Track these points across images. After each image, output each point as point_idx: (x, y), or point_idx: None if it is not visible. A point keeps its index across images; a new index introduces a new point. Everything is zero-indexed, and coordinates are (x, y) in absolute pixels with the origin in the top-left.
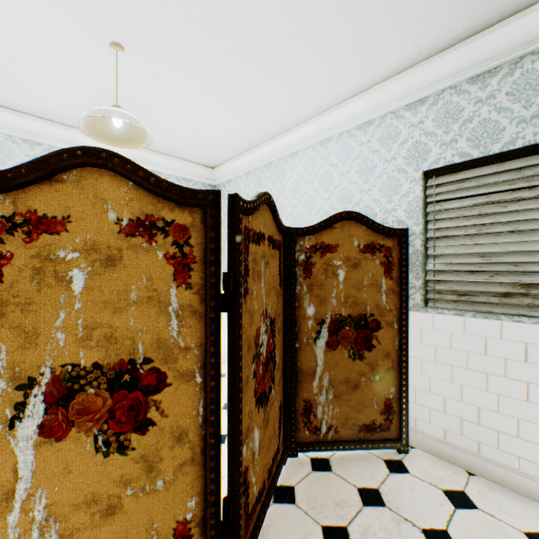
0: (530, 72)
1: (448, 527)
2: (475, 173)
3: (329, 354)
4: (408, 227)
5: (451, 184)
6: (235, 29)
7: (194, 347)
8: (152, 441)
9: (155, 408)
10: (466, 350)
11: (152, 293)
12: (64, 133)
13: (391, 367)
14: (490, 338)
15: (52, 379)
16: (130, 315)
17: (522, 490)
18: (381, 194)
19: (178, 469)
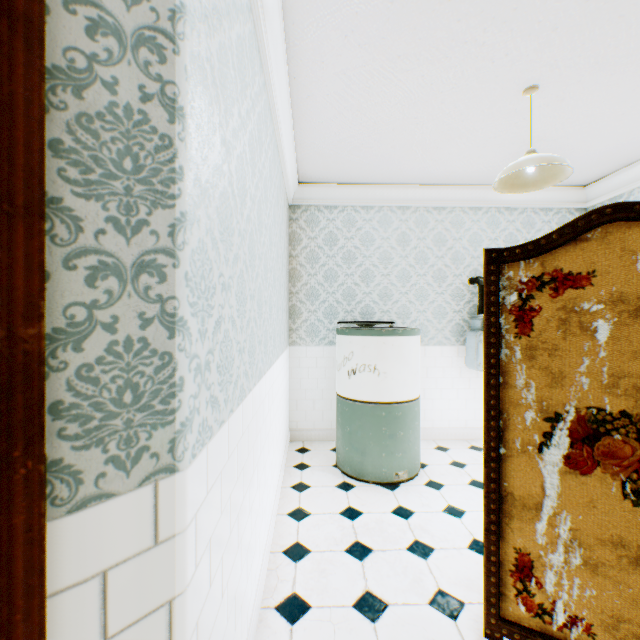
0: None
1: None
2: None
3: None
4: None
5: None
6: None
7: None
8: None
9: None
10: None
11: None
12: (426, 193)
13: None
14: None
15: (575, 418)
16: None
17: None
18: None
19: None
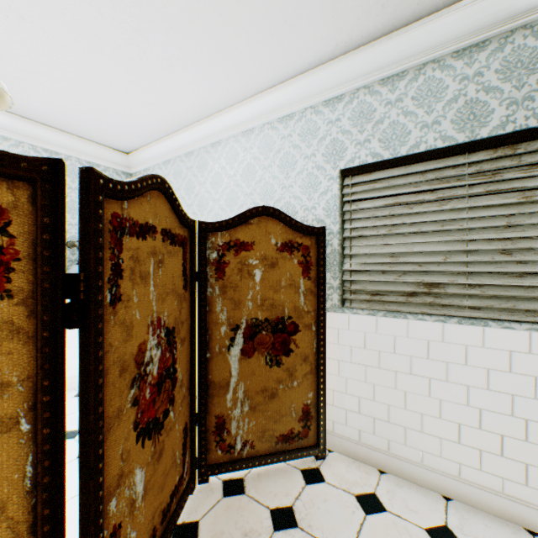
0: (431, 79)
1: None
2: (386, 174)
3: (245, 363)
4: (327, 226)
5: (366, 184)
6: None
7: (18, 381)
8: None
9: None
10: (379, 350)
11: None
12: None
13: (309, 371)
14: (399, 337)
15: None
16: None
17: (425, 483)
18: (302, 191)
19: None
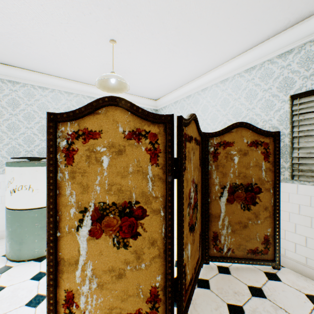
0: None
1: None
2: None
3: (228, 206)
4: (280, 130)
5: (311, 102)
6: (174, 24)
7: (160, 197)
8: (139, 243)
9: (140, 226)
10: None
11: (139, 168)
12: (83, 87)
13: (268, 216)
14: None
15: (94, 209)
16: (129, 179)
17: None
18: (261, 111)
19: (151, 259)
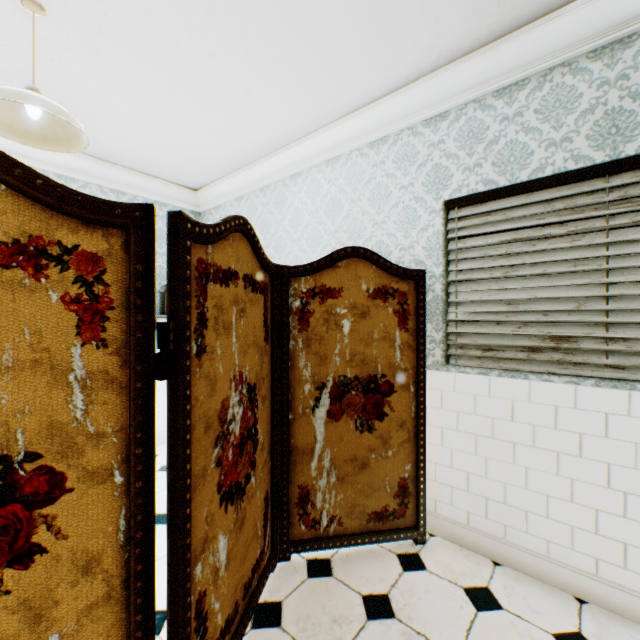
0: (560, 86)
1: (468, 638)
2: (501, 204)
3: (332, 427)
4: (428, 268)
5: (476, 217)
6: None
7: (112, 432)
8: (40, 578)
9: (46, 526)
10: (492, 416)
11: (41, 354)
12: None
13: (406, 439)
14: (518, 401)
15: None
16: (1, 388)
17: (552, 580)
18: (397, 228)
19: (84, 614)
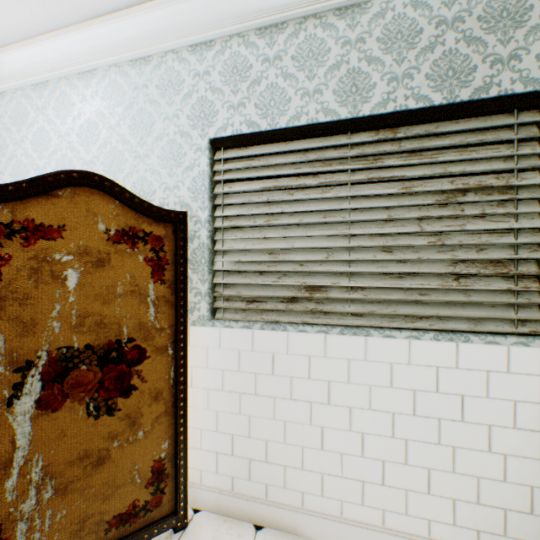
0: (313, 37)
1: None
2: (264, 149)
3: (46, 421)
4: (194, 212)
5: (242, 160)
6: None
7: None
8: None
9: None
10: (256, 371)
11: None
12: None
13: (164, 412)
14: (278, 354)
15: None
16: None
17: (307, 531)
18: (162, 164)
19: None
